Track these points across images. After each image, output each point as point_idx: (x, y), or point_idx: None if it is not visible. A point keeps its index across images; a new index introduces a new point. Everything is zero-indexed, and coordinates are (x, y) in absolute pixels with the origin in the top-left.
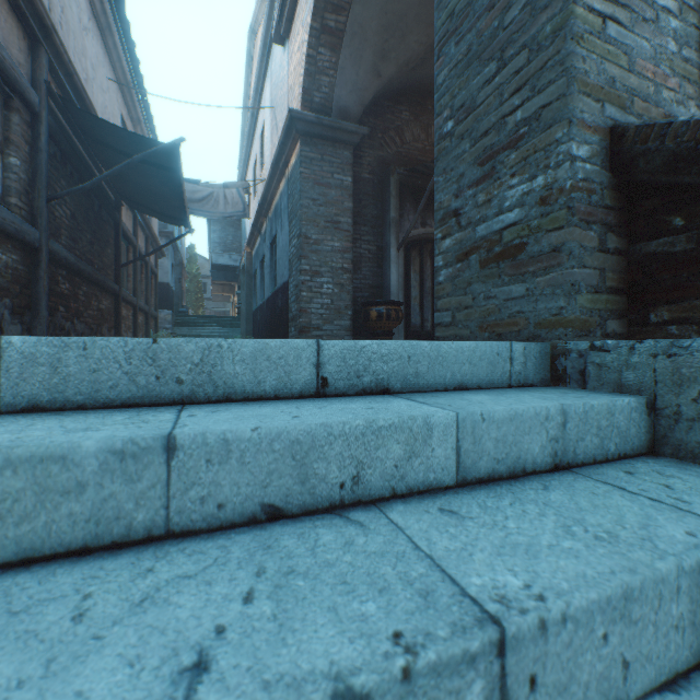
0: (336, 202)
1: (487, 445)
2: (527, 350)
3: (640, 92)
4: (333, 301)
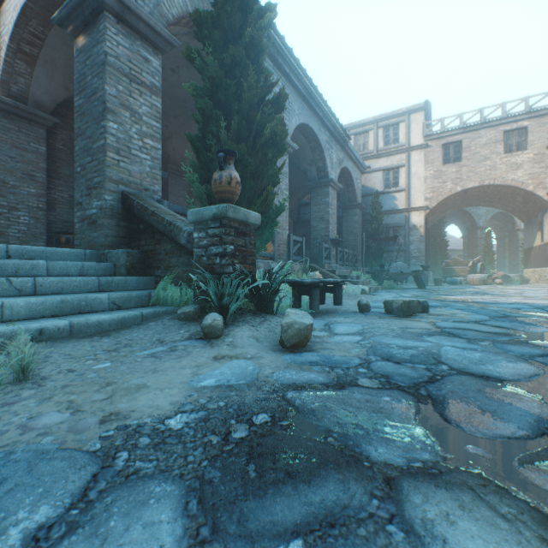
0: (33, 162)
1: (58, 269)
2: (93, 253)
3: (135, 182)
4: (30, 228)
